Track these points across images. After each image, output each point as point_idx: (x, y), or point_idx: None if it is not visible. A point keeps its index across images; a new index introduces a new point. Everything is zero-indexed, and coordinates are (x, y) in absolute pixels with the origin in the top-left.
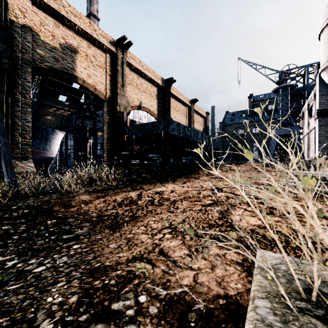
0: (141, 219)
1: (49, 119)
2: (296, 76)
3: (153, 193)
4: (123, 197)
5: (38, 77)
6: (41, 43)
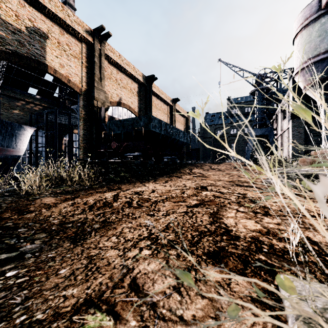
0: (114, 226)
1: (17, 114)
2: (271, 81)
3: (132, 194)
4: (96, 198)
5: (2, 66)
6: (1, 23)
